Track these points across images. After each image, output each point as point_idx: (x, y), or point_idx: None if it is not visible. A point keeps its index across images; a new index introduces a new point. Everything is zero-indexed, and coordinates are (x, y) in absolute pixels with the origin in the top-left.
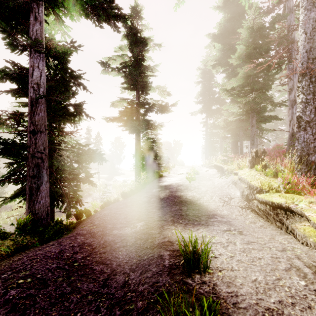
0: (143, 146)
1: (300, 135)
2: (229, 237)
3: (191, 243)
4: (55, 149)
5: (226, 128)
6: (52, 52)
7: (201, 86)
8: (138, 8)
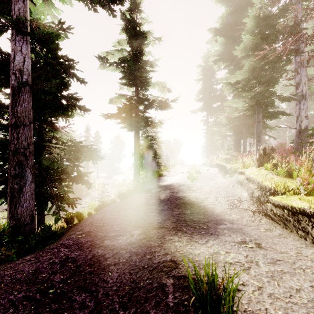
0: (142, 144)
1: None
2: (248, 253)
3: (207, 277)
4: (45, 146)
5: (229, 125)
6: (36, 33)
7: (201, 84)
8: None
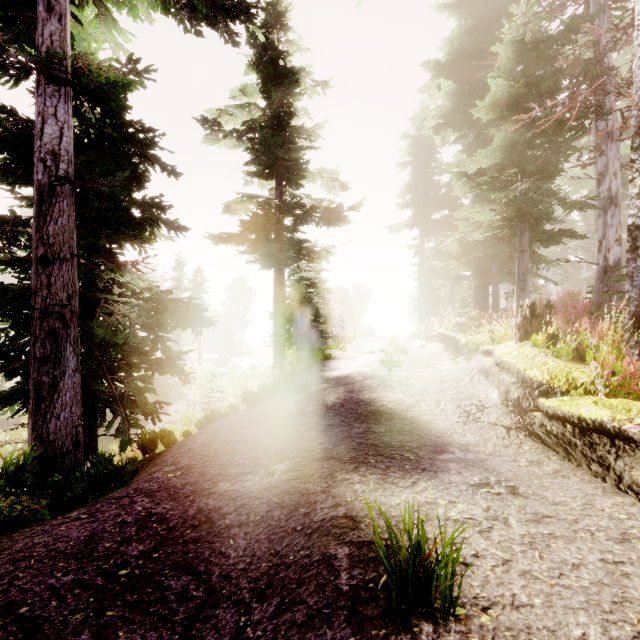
0: (290, 296)
1: (636, 267)
2: (491, 504)
3: (408, 537)
4: (99, 299)
5: (464, 257)
6: (85, 82)
7: (410, 172)
8: (280, 5)
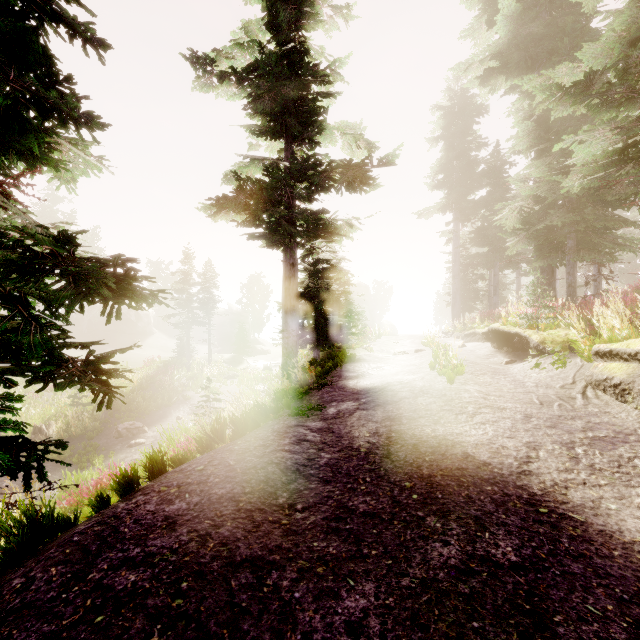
0: (304, 283)
1: None
2: None
3: None
4: None
5: (527, 230)
6: None
7: (441, 149)
8: None
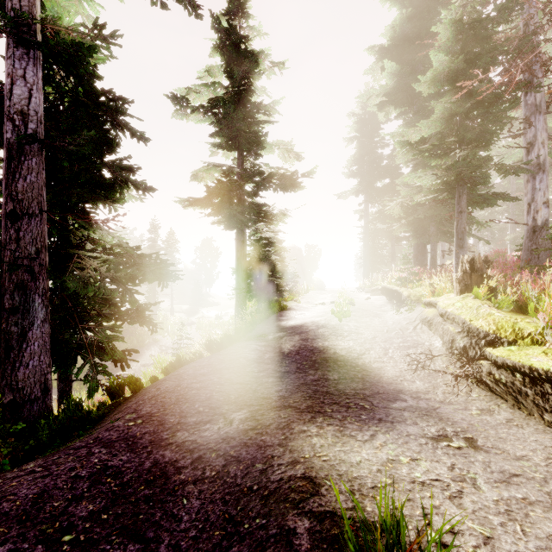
0: (251, 254)
1: None
2: (454, 461)
3: (385, 528)
4: (72, 254)
5: (405, 219)
6: (52, 44)
7: (356, 146)
8: None
